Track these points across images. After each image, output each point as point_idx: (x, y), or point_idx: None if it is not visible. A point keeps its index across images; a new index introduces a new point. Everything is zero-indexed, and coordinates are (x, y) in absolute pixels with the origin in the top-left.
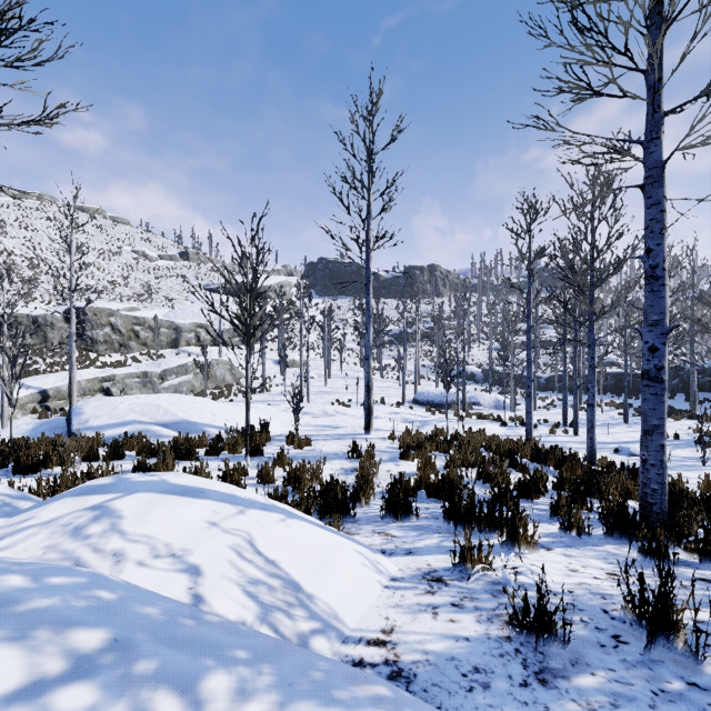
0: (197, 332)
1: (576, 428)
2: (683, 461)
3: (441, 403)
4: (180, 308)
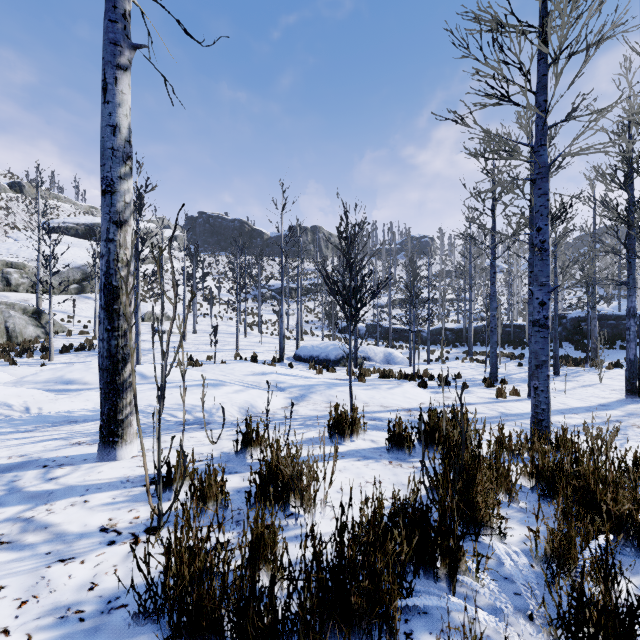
0: (4, 273)
1: None
2: None
3: (328, 359)
4: None
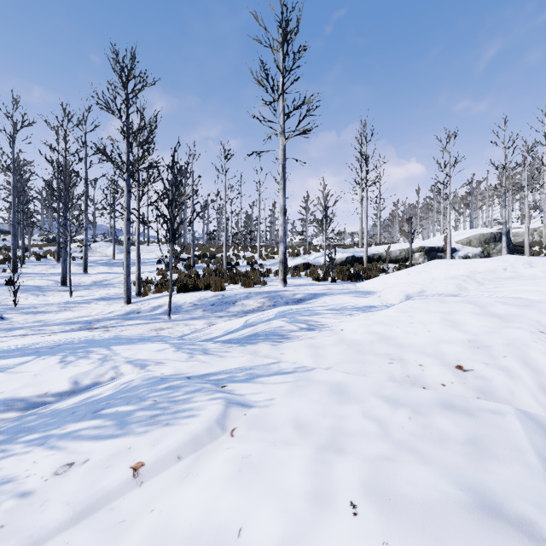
0: None
1: None
2: None
3: None
4: None
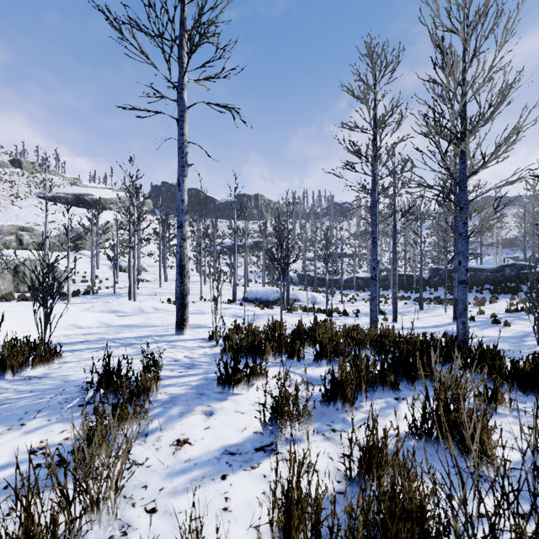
0: (18, 235)
1: (395, 315)
2: (509, 341)
3: (268, 300)
4: (2, 211)
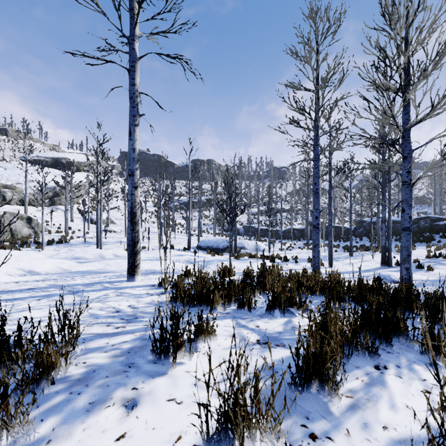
0: (1, 192)
1: (331, 260)
2: (438, 285)
3: (218, 248)
4: None
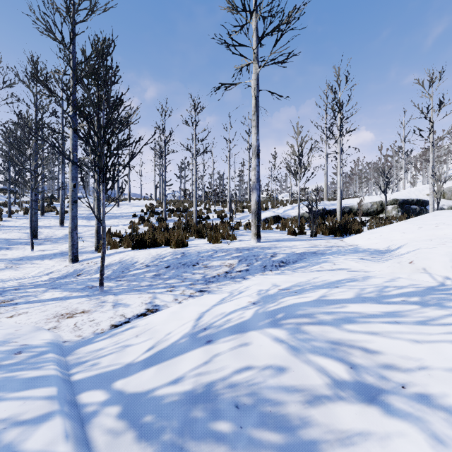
0: None
1: None
2: None
3: None
4: None
